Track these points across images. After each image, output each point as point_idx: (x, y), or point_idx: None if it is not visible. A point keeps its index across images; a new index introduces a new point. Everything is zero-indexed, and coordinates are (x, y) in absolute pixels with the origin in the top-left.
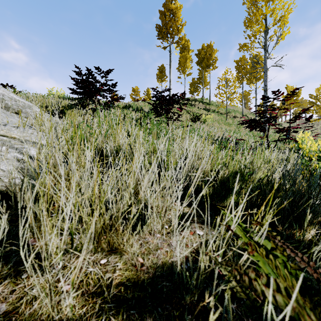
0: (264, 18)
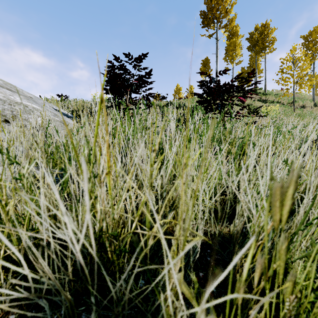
0: None
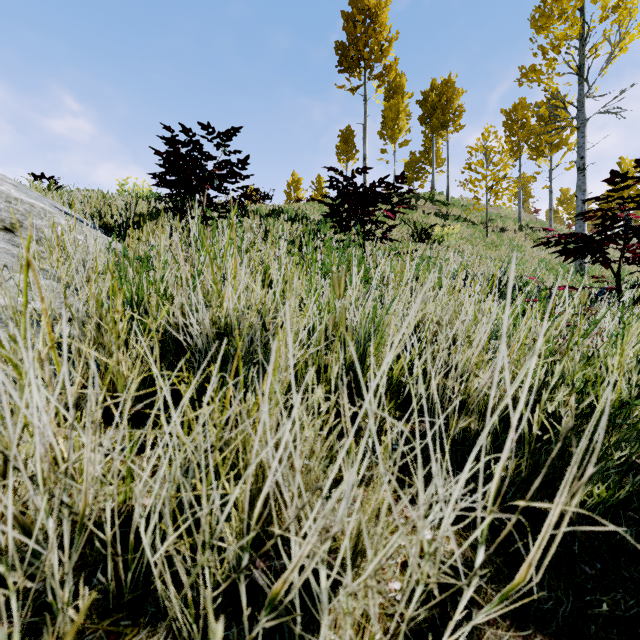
0: (579, 6)
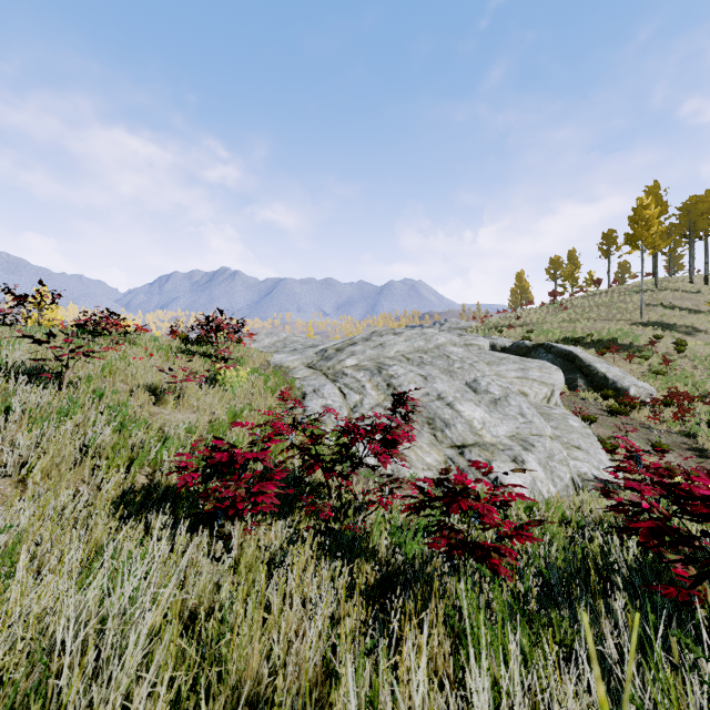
0: None
